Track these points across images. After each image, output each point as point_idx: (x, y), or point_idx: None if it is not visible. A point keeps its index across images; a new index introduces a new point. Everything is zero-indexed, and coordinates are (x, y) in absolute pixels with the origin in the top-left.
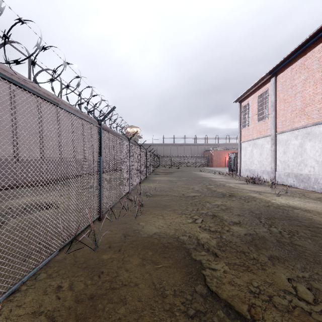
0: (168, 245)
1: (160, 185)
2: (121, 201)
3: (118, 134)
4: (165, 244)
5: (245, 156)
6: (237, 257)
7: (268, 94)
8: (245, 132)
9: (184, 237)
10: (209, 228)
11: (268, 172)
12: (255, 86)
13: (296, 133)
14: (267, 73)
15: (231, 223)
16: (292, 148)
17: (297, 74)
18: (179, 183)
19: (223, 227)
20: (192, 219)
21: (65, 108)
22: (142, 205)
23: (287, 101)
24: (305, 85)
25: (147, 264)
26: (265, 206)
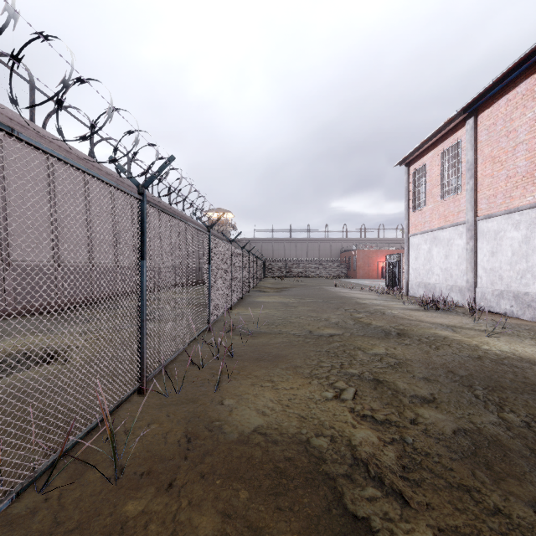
0: (287, 468)
1: (267, 313)
2: (191, 346)
3: (196, 223)
4: (280, 463)
5: (417, 260)
6: (455, 506)
7: (461, 149)
8: (417, 218)
9: (321, 440)
10: (371, 414)
11: (461, 288)
12: (436, 135)
13: (517, 217)
14: (460, 110)
15: (416, 401)
16: (508, 245)
17: (519, 109)
18: (301, 308)
19: (401, 411)
20: (335, 391)
21: (36, 143)
22: (232, 356)
23: (498, 160)
24: (535, 129)
25: (235, 535)
26: (473, 357)
